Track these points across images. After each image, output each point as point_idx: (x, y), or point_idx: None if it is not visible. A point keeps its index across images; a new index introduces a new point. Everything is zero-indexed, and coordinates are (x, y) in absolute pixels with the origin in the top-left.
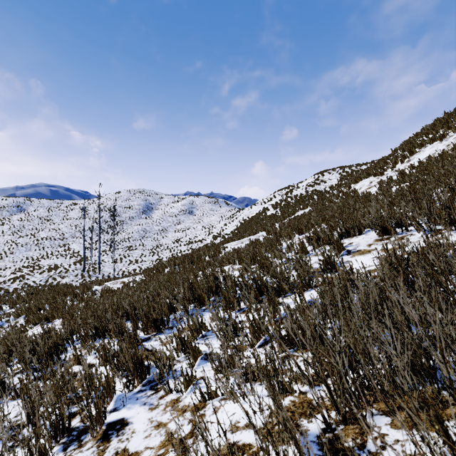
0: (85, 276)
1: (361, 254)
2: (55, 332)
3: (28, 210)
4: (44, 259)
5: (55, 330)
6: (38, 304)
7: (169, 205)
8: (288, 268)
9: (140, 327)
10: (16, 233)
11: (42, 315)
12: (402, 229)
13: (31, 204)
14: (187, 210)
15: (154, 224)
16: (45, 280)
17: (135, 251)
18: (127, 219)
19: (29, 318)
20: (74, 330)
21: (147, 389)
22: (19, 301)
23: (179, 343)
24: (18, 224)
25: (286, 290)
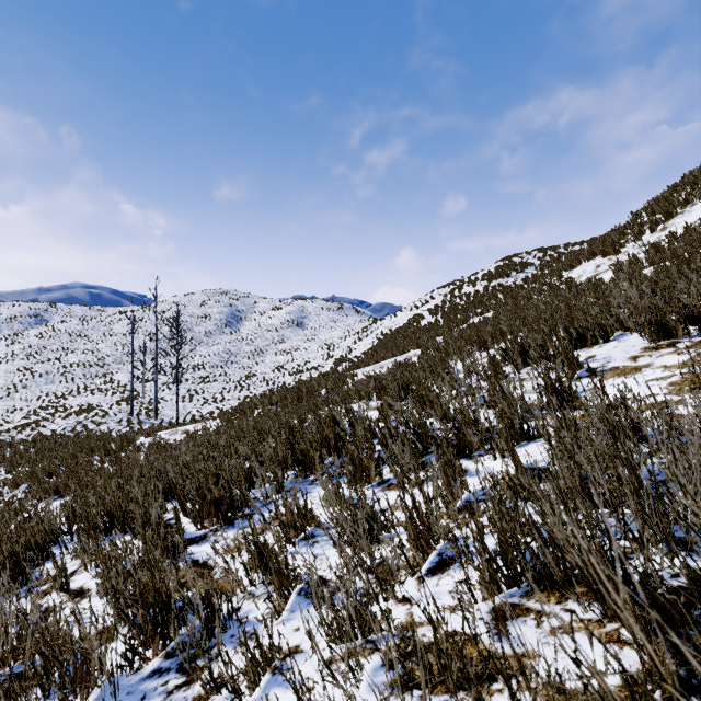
0: (134, 422)
1: (621, 375)
2: (40, 519)
3: (51, 322)
4: (73, 396)
5: (40, 516)
6: (48, 467)
7: (266, 313)
8: (475, 403)
9: (190, 513)
10: (32, 356)
11: (50, 486)
12: (699, 327)
13: (57, 313)
14: (295, 321)
15: (244, 342)
16: (70, 428)
17: (214, 384)
18: (203, 334)
19: (32, 489)
20: (81, 516)
21: (173, 668)
22: (23, 460)
23: (254, 555)
24: (36, 342)
25: (474, 444)
